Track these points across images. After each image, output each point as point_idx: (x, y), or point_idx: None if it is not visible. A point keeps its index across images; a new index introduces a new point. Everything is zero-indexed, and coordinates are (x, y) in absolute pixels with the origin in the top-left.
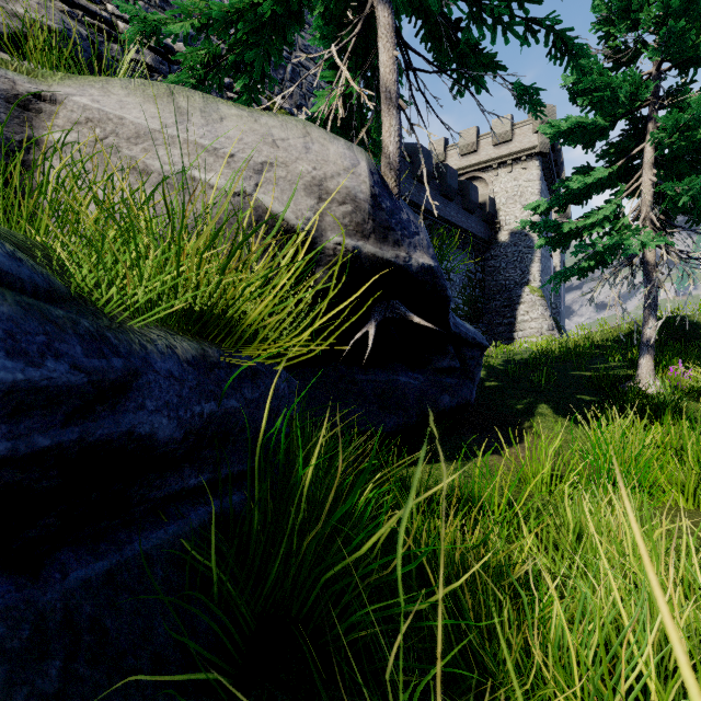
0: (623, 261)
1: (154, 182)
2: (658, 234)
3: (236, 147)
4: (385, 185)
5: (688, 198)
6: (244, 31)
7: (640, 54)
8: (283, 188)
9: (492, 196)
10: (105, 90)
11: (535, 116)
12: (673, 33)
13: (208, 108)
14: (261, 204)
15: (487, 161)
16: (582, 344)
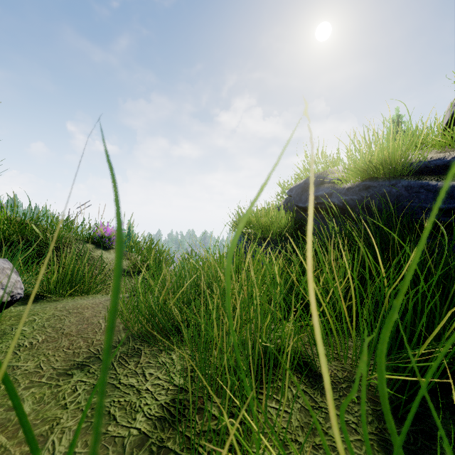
0: None
1: None
2: None
3: None
4: None
5: None
6: None
7: None
8: None
9: None
10: None
11: None
12: None
13: None
14: None
15: None
16: None
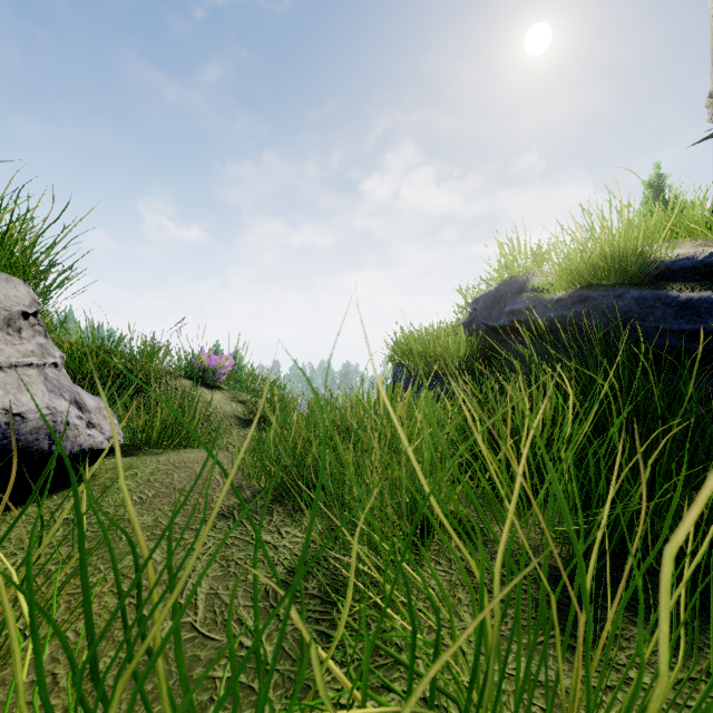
0: None
1: None
2: None
3: None
4: None
5: None
6: None
7: None
8: None
9: None
10: None
11: None
12: None
13: None
14: None
15: None
16: None
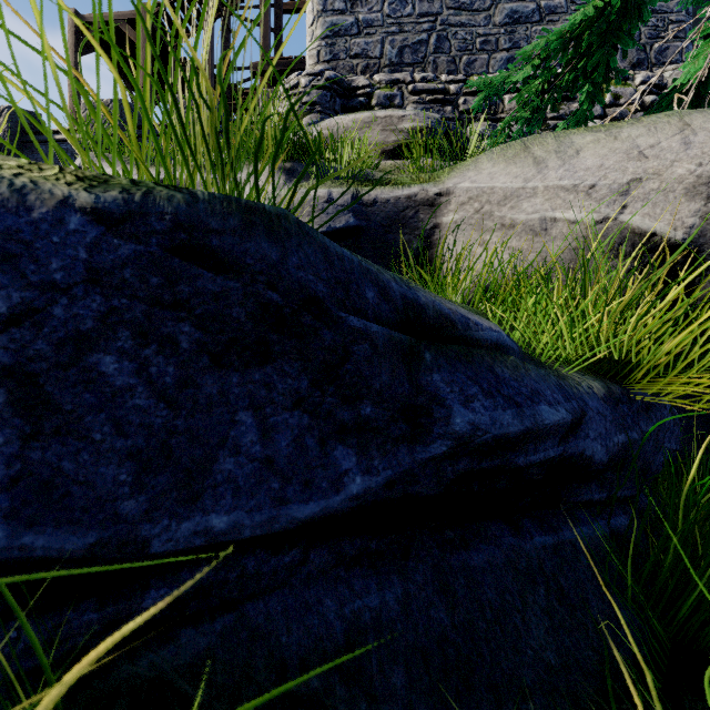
0: None
1: (518, 232)
2: None
3: (596, 176)
4: None
5: None
6: (588, 41)
7: None
8: (654, 202)
9: None
10: (477, 169)
11: None
12: None
13: (562, 147)
14: (626, 225)
15: None
16: None
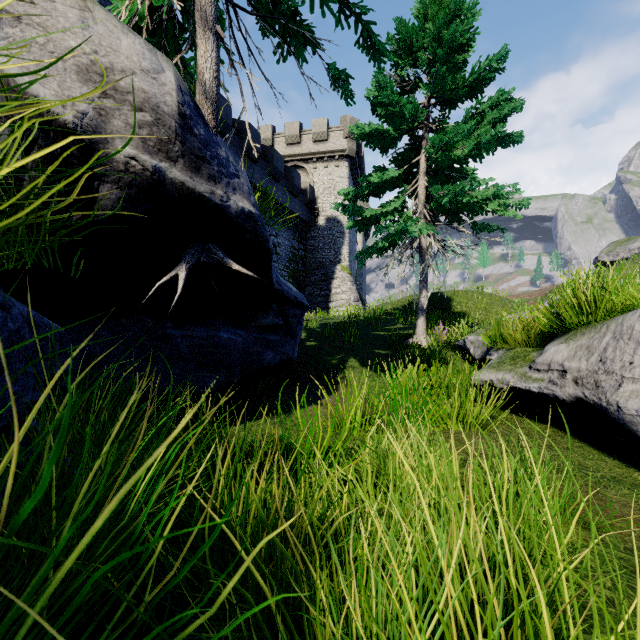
0: (407, 244)
1: None
2: (429, 225)
3: None
4: (199, 113)
5: (447, 199)
6: None
7: (417, 87)
8: (38, 59)
9: (312, 185)
10: None
11: (347, 102)
12: (438, 75)
13: None
14: None
15: (309, 154)
16: (378, 311)
